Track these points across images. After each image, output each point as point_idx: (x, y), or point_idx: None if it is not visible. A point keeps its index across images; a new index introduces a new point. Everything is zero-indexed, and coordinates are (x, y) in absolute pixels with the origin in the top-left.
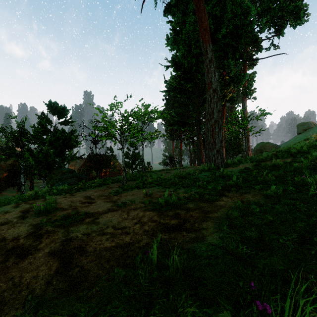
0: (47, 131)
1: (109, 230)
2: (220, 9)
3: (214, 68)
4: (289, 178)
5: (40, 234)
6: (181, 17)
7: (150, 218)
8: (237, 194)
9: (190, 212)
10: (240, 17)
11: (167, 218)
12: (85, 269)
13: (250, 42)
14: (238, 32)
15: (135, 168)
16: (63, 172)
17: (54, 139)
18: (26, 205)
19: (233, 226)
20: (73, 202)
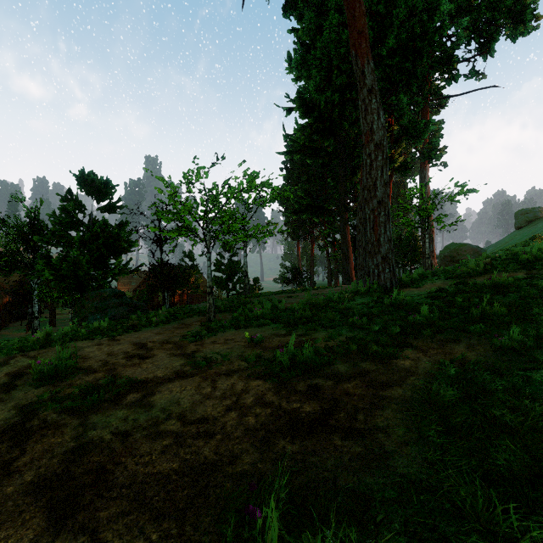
0: (77, 222)
1: (171, 425)
2: (384, 2)
3: (378, 104)
4: (536, 310)
5: (28, 430)
6: (314, 19)
7: (260, 397)
8: (434, 344)
9: (343, 383)
10: (421, 17)
11: (294, 398)
12: (101, 542)
13: (437, 63)
14: (416, 46)
15: (233, 288)
16: (104, 295)
17: (88, 237)
18: (24, 360)
19: (452, 428)
20: (111, 355)
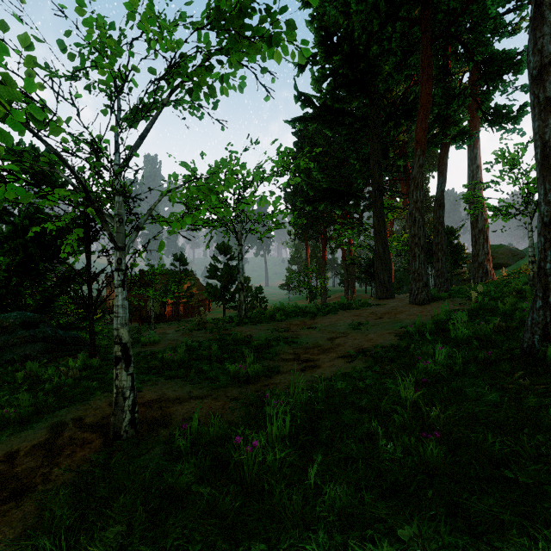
0: (1, 211)
1: None
2: None
3: None
4: None
5: None
6: None
7: None
8: None
9: None
10: None
11: None
12: None
13: None
14: None
15: (230, 298)
16: (3, 324)
17: (11, 232)
18: None
19: None
20: None
